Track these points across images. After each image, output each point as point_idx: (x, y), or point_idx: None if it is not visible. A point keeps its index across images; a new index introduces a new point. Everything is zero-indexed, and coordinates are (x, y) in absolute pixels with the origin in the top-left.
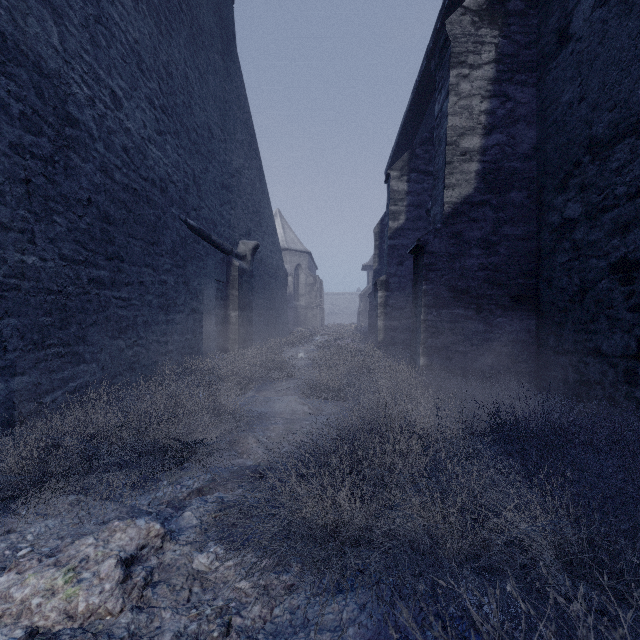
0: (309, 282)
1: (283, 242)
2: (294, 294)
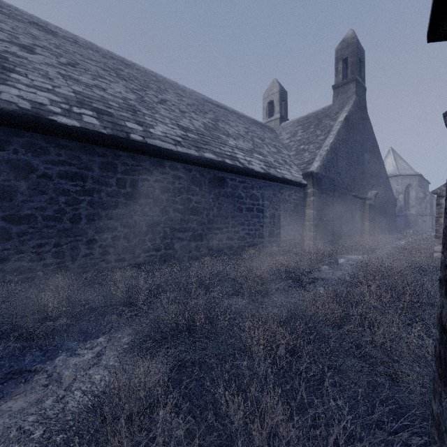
0: (419, 196)
1: (395, 170)
2: (405, 206)
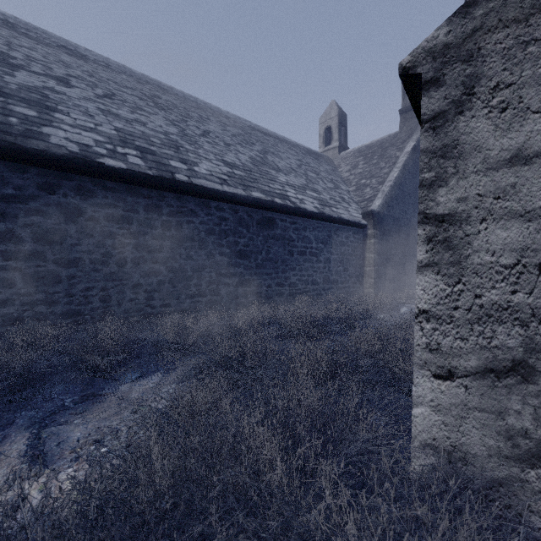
0: None
1: None
2: None
